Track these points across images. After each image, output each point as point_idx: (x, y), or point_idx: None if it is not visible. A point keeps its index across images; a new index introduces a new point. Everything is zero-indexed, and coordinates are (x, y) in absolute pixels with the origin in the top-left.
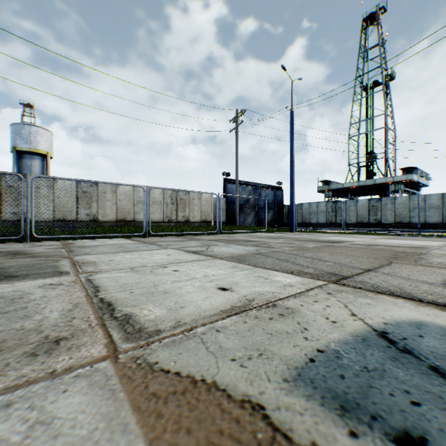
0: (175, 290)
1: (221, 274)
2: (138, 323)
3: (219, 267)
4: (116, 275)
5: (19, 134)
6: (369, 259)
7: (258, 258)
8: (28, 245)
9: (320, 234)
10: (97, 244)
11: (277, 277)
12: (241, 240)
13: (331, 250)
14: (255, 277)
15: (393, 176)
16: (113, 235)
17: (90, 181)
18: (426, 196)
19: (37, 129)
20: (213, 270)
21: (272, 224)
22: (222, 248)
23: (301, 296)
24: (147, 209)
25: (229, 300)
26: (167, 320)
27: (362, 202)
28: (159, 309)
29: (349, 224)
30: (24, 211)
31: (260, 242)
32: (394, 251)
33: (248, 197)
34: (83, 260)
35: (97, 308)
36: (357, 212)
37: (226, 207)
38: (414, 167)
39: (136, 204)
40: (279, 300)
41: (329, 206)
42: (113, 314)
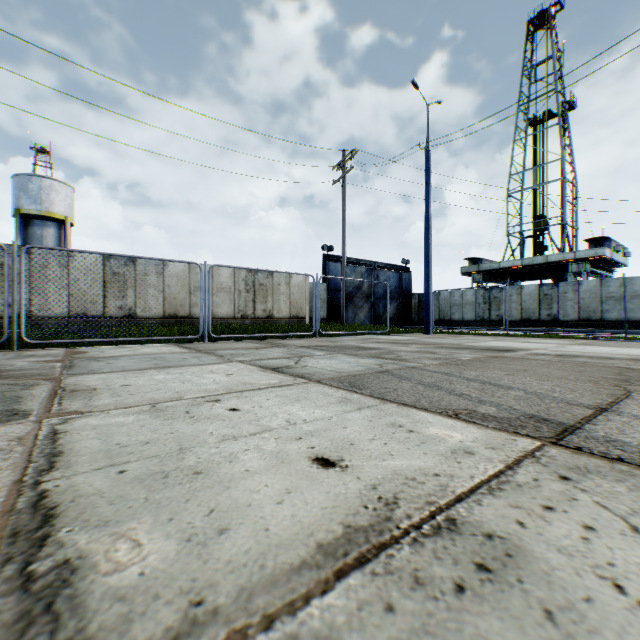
0: (219, 464)
1: (321, 418)
2: (78, 607)
3: (316, 402)
4: (114, 421)
5: (25, 190)
6: (583, 384)
7: (385, 381)
8: (9, 356)
9: (472, 337)
10: (120, 354)
11: (431, 428)
12: (352, 347)
13: (504, 365)
14: (387, 427)
15: (574, 251)
16: (152, 338)
17: (115, 254)
18: (626, 279)
19: (50, 182)
20: (305, 407)
21: (394, 322)
22: (322, 361)
23: (504, 487)
24: (205, 298)
25: (339, 502)
26: (166, 596)
27: (530, 289)
28: (163, 536)
29: (510, 322)
30: (8, 301)
31: (383, 351)
32: (613, 367)
33: (360, 282)
34: (76, 386)
35: (9, 532)
36: (522, 304)
37: (328, 296)
38: (606, 237)
39: (194, 292)
40: (458, 500)
41: (479, 295)
42: (33, 562)
